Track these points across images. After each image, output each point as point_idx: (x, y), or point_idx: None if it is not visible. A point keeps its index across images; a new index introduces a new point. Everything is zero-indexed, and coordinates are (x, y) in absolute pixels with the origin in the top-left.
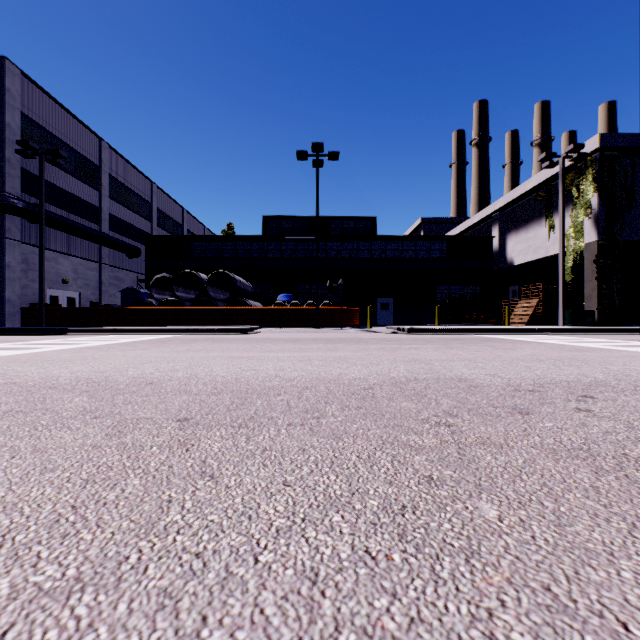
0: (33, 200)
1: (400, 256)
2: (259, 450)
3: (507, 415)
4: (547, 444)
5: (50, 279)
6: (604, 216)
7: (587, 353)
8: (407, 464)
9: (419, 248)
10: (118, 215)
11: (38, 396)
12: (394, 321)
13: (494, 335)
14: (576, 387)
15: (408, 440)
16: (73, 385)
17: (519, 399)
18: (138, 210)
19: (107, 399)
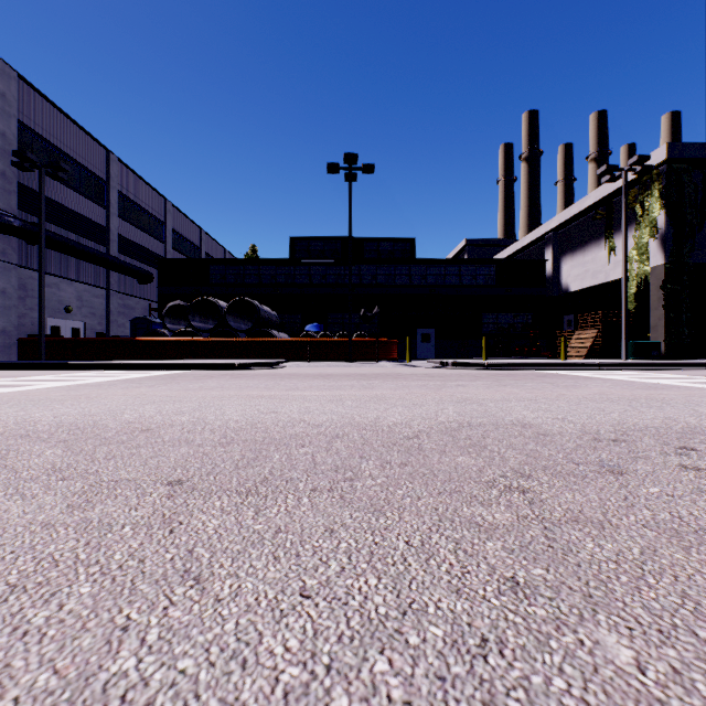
0: (32, 219)
1: (442, 282)
2: (270, 532)
3: (595, 475)
4: (663, 521)
5: (51, 307)
6: (672, 236)
7: (664, 391)
8: (477, 556)
9: (464, 273)
10: (128, 236)
11: (1, 448)
12: (436, 354)
13: (550, 370)
14: (668, 435)
15: (473, 515)
16: (51, 432)
17: (603, 452)
18: (150, 230)
19: (86, 452)
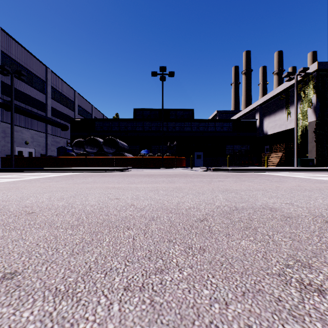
0: (8, 99)
1: (207, 130)
2: None
3: None
4: None
5: (18, 142)
6: (319, 107)
7: None
8: None
9: (217, 125)
10: (56, 108)
11: None
12: (203, 164)
13: (261, 172)
14: None
15: None
16: None
17: None
18: (67, 105)
19: None
